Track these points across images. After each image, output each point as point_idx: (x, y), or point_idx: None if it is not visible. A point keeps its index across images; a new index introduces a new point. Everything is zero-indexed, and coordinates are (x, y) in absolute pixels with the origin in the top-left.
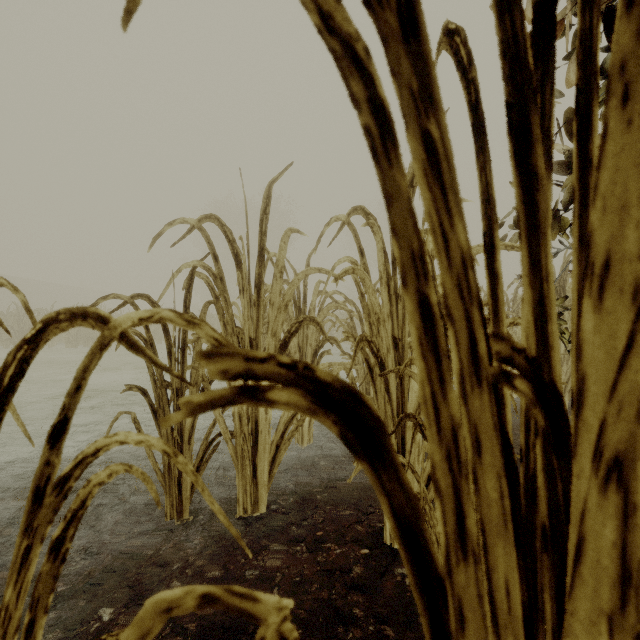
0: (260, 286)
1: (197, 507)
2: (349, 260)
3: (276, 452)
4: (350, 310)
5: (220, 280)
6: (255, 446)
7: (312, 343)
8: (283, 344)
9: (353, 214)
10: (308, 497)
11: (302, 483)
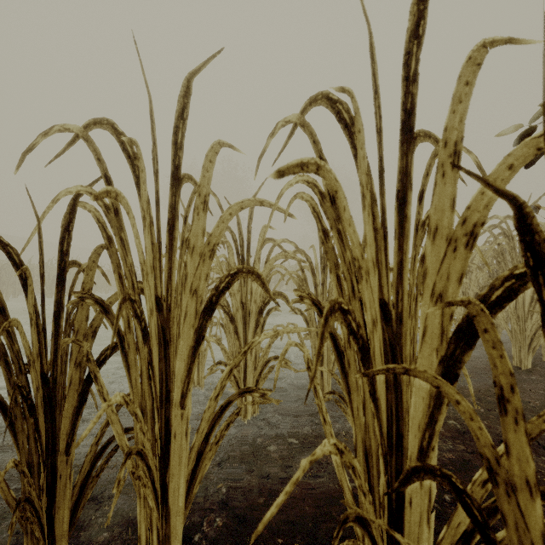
0: (173, 222)
1: (87, 537)
2: (304, 180)
3: (197, 463)
4: (302, 260)
5: (114, 213)
6: (165, 457)
7: (257, 299)
8: (208, 306)
9: (310, 107)
10: (245, 516)
11: (240, 485)
